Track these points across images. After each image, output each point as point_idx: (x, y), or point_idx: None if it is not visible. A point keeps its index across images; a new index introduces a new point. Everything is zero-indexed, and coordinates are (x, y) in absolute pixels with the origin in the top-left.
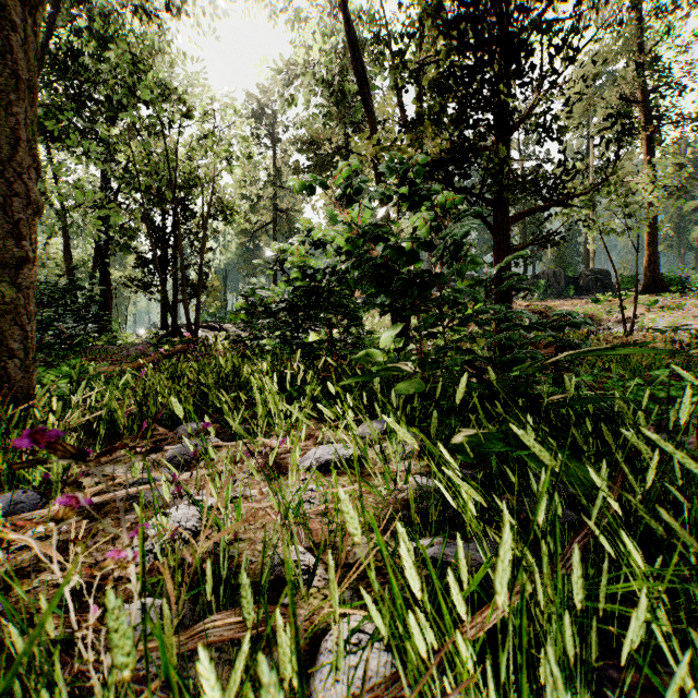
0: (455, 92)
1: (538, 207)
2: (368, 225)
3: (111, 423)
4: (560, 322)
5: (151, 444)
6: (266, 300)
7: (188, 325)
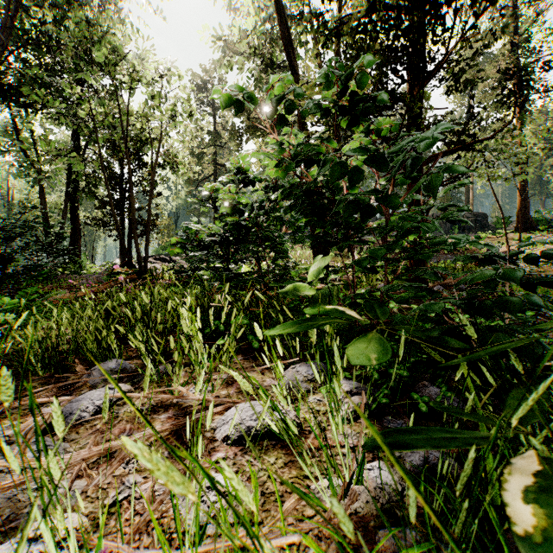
0: (375, 39)
1: (448, 150)
2: (297, 146)
3: (24, 362)
4: (528, 254)
5: (56, 389)
6: (200, 234)
7: (138, 257)
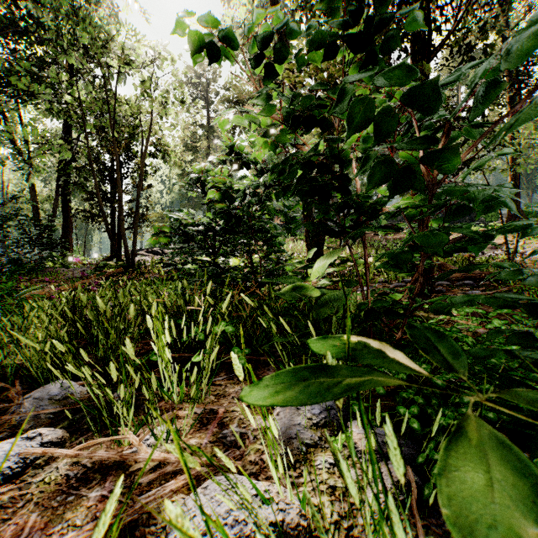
0: None
1: None
2: (297, 96)
3: None
4: None
5: None
6: (184, 225)
7: (125, 250)
